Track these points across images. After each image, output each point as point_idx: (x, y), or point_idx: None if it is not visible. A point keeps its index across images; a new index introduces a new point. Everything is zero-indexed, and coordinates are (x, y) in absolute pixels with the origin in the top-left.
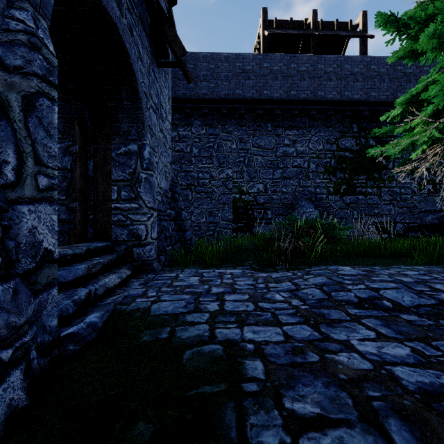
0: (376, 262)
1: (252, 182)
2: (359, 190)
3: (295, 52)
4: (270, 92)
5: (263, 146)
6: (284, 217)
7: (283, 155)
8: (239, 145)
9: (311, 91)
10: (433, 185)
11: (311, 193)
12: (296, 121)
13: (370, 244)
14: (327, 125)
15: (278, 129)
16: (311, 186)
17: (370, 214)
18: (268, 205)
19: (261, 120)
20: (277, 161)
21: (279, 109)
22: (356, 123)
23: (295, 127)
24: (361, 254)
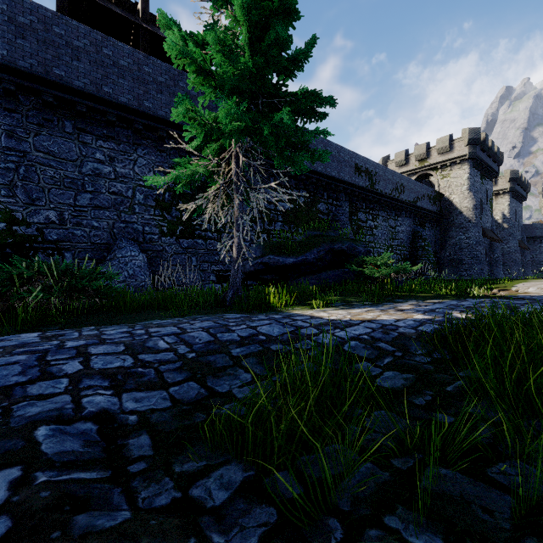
0: (134, 319)
1: (35, 205)
2: (199, 233)
3: (125, 40)
4: (68, 75)
5: (56, 153)
6: (96, 262)
7: (93, 173)
8: (6, 141)
9: (134, 97)
10: (267, 235)
11: (138, 231)
12: (114, 131)
13: (169, 295)
14: (159, 149)
15: (85, 134)
16: (138, 222)
17: (211, 261)
18: (66, 244)
19: (51, 112)
20: (83, 181)
21: (85, 106)
22: (195, 155)
23: (113, 138)
24: (147, 308)
